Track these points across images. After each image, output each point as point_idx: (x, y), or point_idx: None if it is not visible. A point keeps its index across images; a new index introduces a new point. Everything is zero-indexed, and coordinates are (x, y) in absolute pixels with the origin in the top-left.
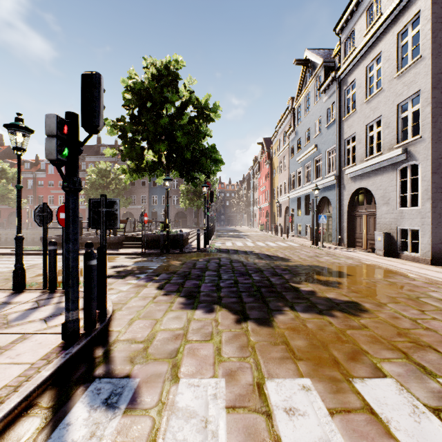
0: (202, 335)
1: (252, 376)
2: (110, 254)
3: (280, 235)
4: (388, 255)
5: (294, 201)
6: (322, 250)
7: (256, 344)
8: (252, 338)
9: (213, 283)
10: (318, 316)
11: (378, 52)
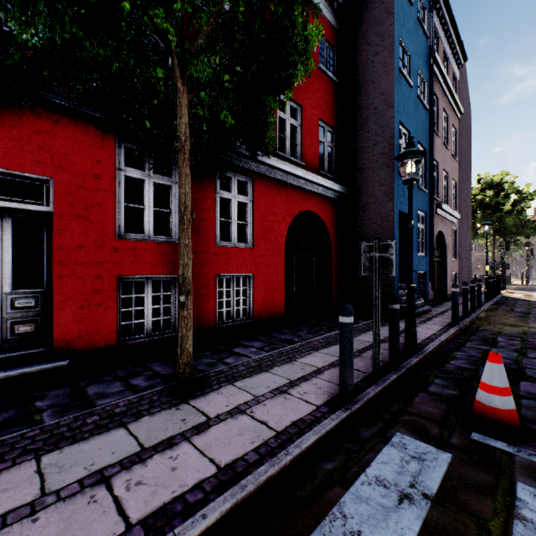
0: None
1: None
2: None
3: None
4: None
5: None
6: None
7: None
8: None
9: None
10: None
11: None
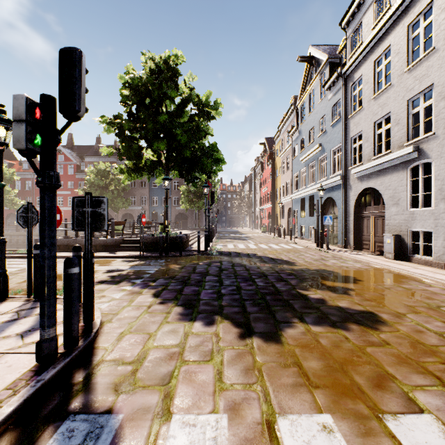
0: (201, 354)
1: (260, 410)
2: (107, 257)
3: (282, 236)
4: (398, 259)
5: (297, 202)
6: (328, 253)
7: (263, 366)
8: (258, 358)
9: (213, 290)
10: (331, 330)
11: (386, 46)
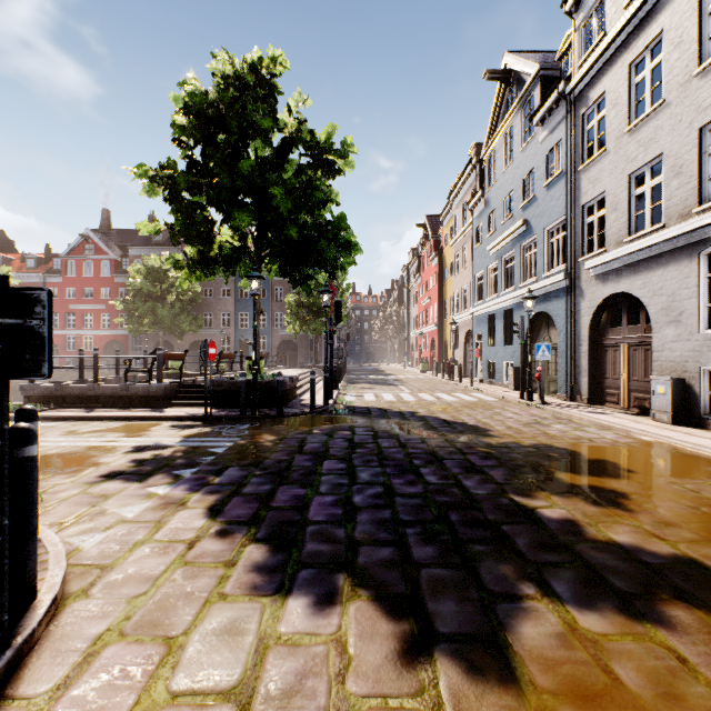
0: None
1: None
2: (145, 419)
3: (457, 379)
4: (680, 423)
5: (483, 321)
6: (544, 409)
7: None
8: None
9: (337, 495)
10: (629, 625)
11: (655, 33)
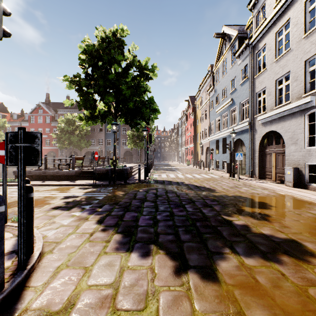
0: (135, 298)
1: None
2: (67, 185)
3: (202, 168)
4: (297, 186)
5: (213, 142)
6: (239, 181)
7: None
8: (197, 305)
9: (150, 215)
10: (264, 263)
11: (286, 19)
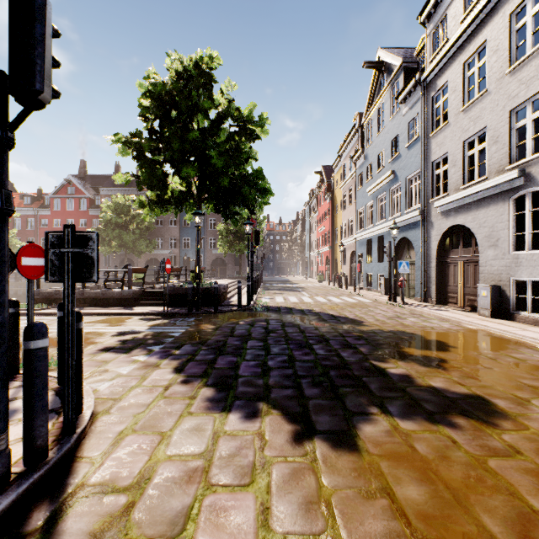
0: (236, 471)
1: None
2: (121, 314)
3: (344, 287)
4: (497, 316)
5: (363, 244)
6: (404, 308)
7: (334, 495)
8: (325, 480)
9: (257, 361)
10: (429, 426)
11: (481, 42)
